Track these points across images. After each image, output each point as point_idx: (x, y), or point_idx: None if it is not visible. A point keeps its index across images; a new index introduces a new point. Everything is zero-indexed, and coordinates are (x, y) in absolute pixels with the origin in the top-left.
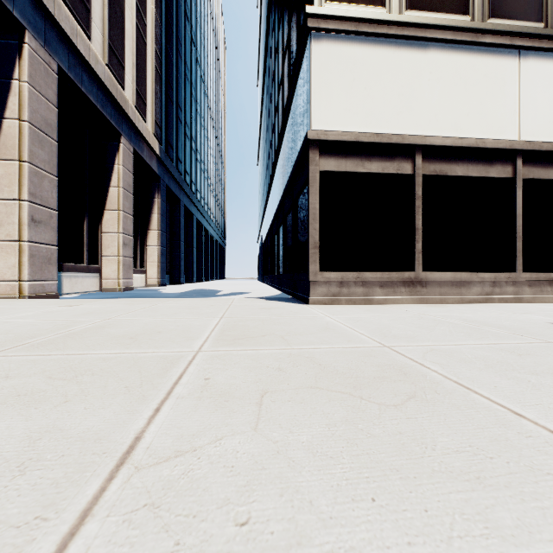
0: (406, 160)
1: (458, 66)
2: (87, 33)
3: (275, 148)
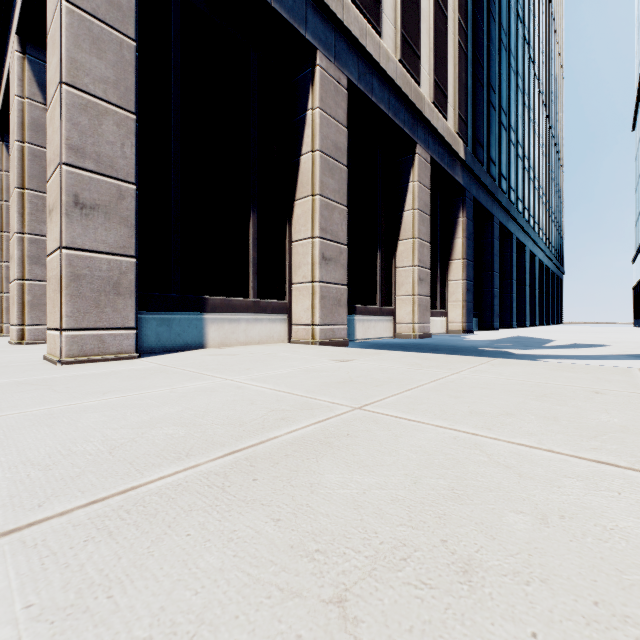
0: None
1: None
2: (377, 29)
3: None
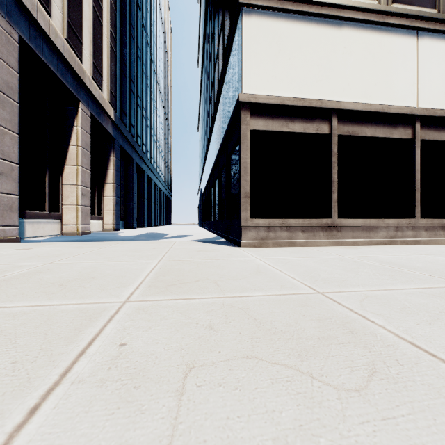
0: (324, 122)
1: (367, 43)
2: (47, 10)
3: (211, 115)
